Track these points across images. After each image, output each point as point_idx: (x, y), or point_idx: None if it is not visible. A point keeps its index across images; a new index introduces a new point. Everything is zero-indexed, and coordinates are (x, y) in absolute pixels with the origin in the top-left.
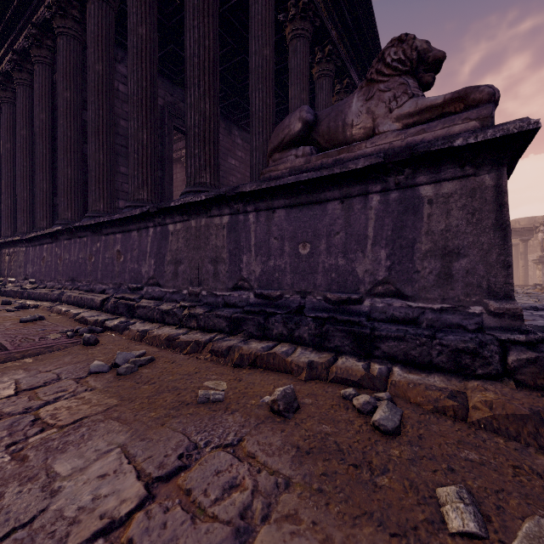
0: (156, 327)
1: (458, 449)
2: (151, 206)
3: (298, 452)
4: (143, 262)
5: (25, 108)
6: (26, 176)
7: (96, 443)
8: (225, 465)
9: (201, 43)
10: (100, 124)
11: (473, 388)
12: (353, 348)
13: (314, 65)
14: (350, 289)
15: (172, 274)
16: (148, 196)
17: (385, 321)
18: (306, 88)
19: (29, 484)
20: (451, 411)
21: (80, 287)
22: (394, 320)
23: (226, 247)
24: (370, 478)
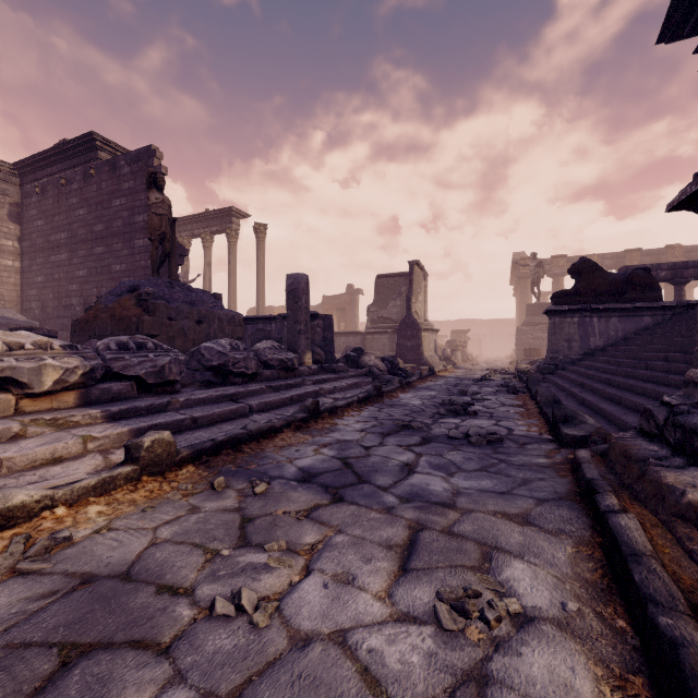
0: None
1: None
2: None
3: None
4: None
5: None
6: None
7: None
8: None
9: None
10: None
11: None
12: None
13: None
14: None
15: None
16: None
17: None
18: None
19: None
20: None
21: None
22: None
23: None
24: None
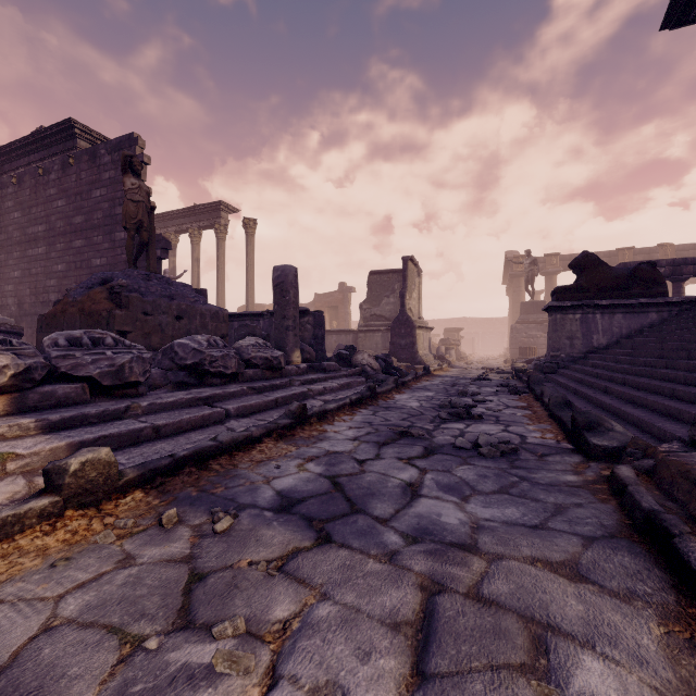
0: None
1: None
2: None
3: None
4: None
5: None
6: None
7: None
8: None
9: None
10: None
11: None
12: None
13: None
14: None
15: None
16: None
17: None
18: None
19: None
20: None
21: None
22: None
23: None
24: None
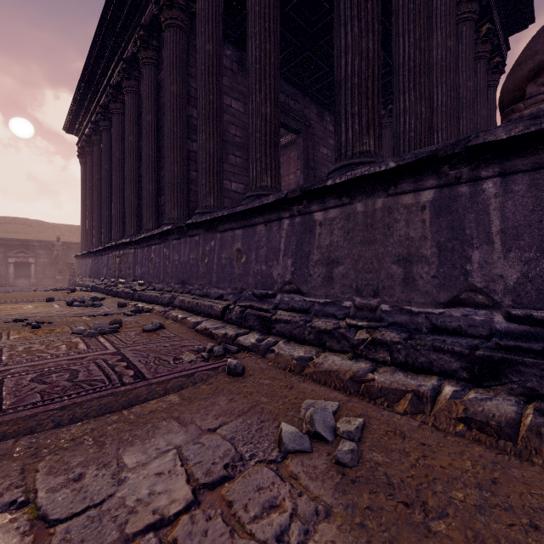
0: (313, 353)
1: None
2: (290, 191)
3: None
4: (274, 262)
5: (132, 114)
6: (133, 180)
7: None
8: None
9: None
10: (210, 110)
11: None
12: None
13: None
14: None
15: (322, 279)
16: (271, 183)
17: None
18: (453, 32)
19: None
20: None
21: (192, 291)
22: None
23: (430, 239)
24: None
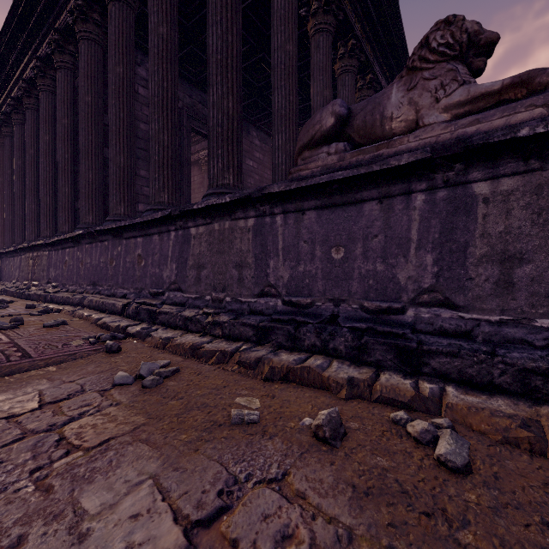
0: (179, 334)
1: (547, 494)
2: (173, 209)
3: (355, 493)
4: (164, 266)
5: (47, 114)
6: (49, 181)
7: (125, 471)
8: (273, 507)
9: (224, 39)
10: (121, 127)
11: (548, 416)
12: (397, 363)
13: (336, 61)
14: (390, 297)
15: (194, 280)
16: (169, 199)
17: (432, 334)
18: (329, 85)
19: (54, 524)
20: (526, 444)
21: (101, 292)
22: (443, 332)
23: (251, 251)
24: (449, 533)
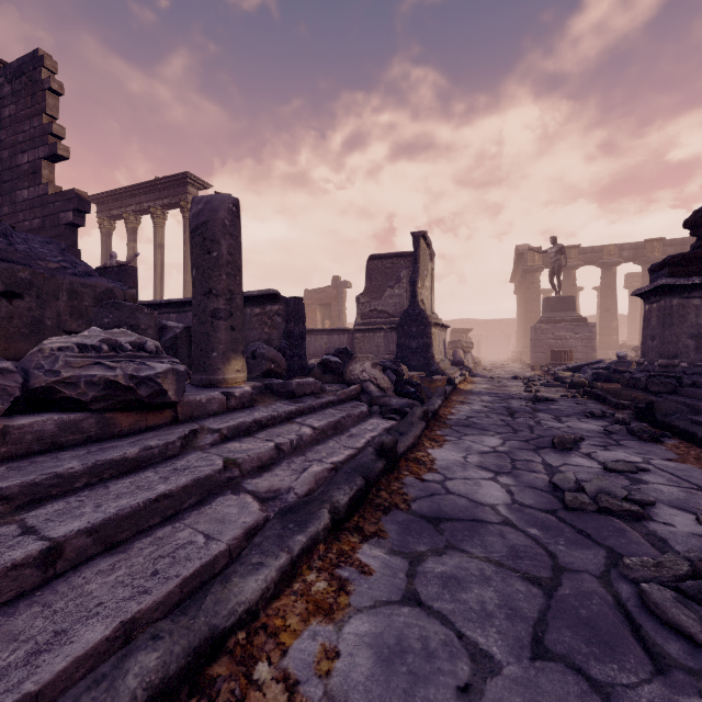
0: None
1: None
2: None
3: None
4: None
5: None
6: None
7: None
8: None
9: None
10: None
11: None
12: None
13: None
14: None
15: None
16: None
17: None
18: None
19: None
20: None
21: None
22: None
23: None
24: None
